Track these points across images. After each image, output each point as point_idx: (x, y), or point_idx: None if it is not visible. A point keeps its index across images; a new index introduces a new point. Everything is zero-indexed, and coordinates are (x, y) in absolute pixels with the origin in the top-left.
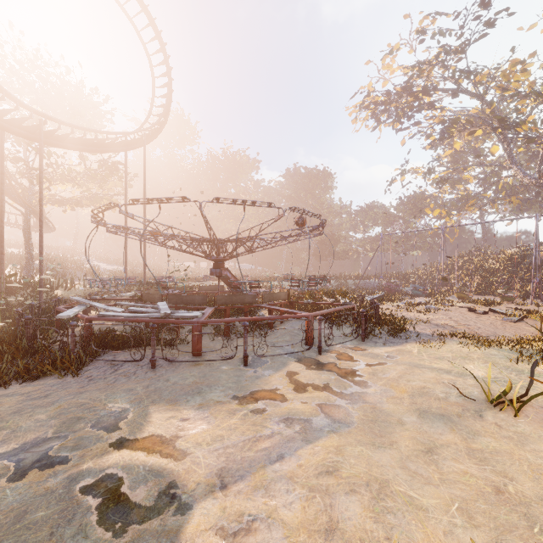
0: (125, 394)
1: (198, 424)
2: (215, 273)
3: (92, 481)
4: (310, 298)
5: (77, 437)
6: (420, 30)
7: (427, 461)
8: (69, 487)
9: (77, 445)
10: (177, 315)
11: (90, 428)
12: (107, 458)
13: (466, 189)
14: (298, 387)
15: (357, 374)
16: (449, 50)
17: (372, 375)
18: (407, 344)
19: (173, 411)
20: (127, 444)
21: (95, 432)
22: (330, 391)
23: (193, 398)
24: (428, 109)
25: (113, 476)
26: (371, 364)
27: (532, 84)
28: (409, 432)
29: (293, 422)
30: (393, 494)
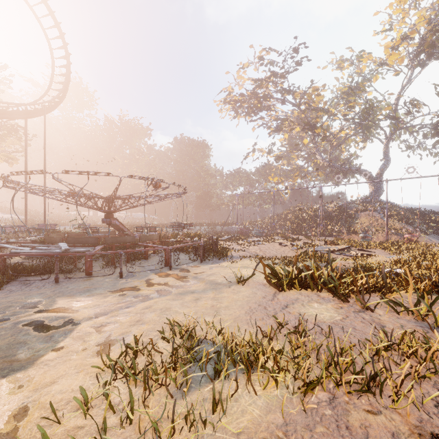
0: (38, 295)
1: (86, 302)
2: (106, 222)
3: (27, 323)
4: (175, 238)
5: (12, 312)
6: (259, 58)
7: (193, 302)
8: (15, 326)
9: (14, 315)
10: (75, 250)
11: (19, 309)
12: (33, 316)
13: (296, 164)
14: (149, 285)
15: (186, 278)
16: (276, 75)
17: (194, 277)
18: (224, 262)
19: (71, 299)
20: (44, 311)
21: (23, 310)
22: (166, 285)
23: (84, 293)
24: (266, 110)
25: (38, 321)
26: (197, 273)
27: (324, 103)
28: (193, 295)
29: (140, 297)
30: (170, 311)
